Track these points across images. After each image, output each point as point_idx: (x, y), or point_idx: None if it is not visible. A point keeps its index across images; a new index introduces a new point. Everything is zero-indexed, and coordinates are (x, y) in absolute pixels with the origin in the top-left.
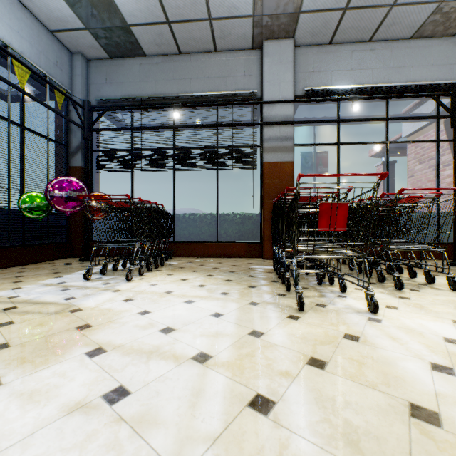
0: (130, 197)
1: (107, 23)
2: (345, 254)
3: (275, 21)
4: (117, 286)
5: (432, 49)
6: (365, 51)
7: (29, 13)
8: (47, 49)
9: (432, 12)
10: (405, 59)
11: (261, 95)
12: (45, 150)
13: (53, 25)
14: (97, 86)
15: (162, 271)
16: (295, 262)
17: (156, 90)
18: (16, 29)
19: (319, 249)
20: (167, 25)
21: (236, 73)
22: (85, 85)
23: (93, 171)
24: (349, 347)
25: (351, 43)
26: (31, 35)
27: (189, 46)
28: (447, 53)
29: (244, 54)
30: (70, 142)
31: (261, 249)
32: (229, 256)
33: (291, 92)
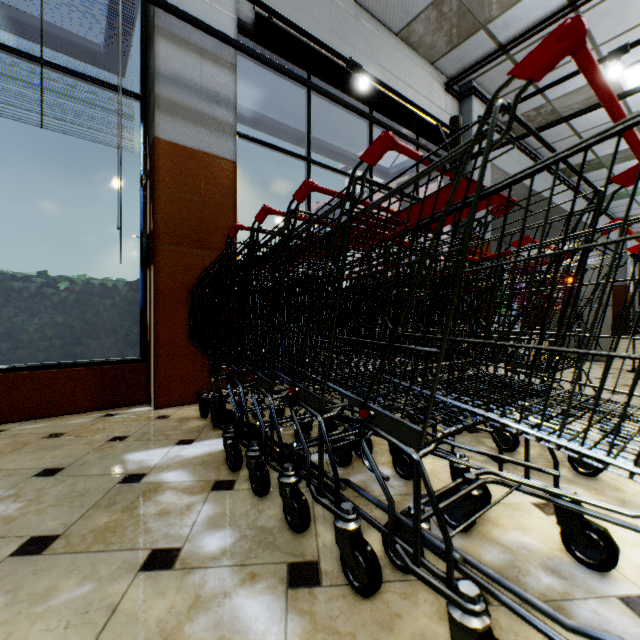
0: None
1: None
2: None
3: None
4: None
5: (416, 68)
6: (349, 13)
7: None
8: None
9: (434, 1)
10: (391, 62)
11: None
12: None
13: None
14: None
15: None
16: None
17: None
18: None
19: None
20: None
21: None
22: None
23: None
24: None
25: None
26: None
27: None
28: (427, 84)
29: None
30: None
31: (145, 380)
32: (25, 414)
33: None
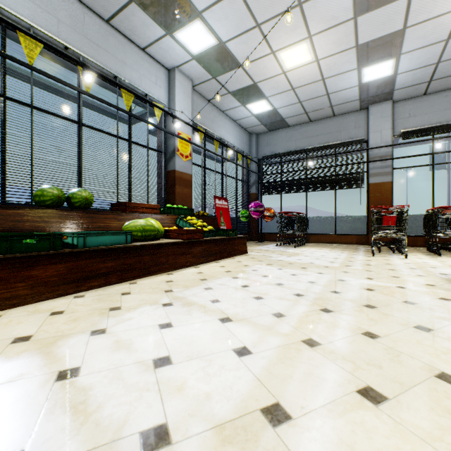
0: (296, 212)
1: (273, 120)
2: (396, 236)
3: (375, 97)
4: (292, 249)
5: None
6: None
7: (239, 125)
8: (243, 138)
9: None
10: None
11: (367, 138)
12: (243, 188)
13: (247, 126)
14: (262, 148)
15: (306, 247)
16: (372, 239)
17: (295, 145)
18: (235, 136)
19: (387, 235)
20: (305, 114)
21: (349, 127)
22: (256, 148)
23: (259, 194)
24: (382, 260)
25: (444, 90)
26: (239, 135)
27: (316, 118)
28: None
29: (354, 114)
30: (249, 180)
31: (367, 239)
32: (343, 243)
33: (389, 135)
